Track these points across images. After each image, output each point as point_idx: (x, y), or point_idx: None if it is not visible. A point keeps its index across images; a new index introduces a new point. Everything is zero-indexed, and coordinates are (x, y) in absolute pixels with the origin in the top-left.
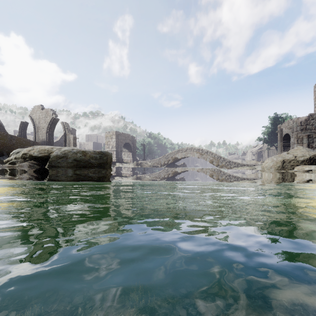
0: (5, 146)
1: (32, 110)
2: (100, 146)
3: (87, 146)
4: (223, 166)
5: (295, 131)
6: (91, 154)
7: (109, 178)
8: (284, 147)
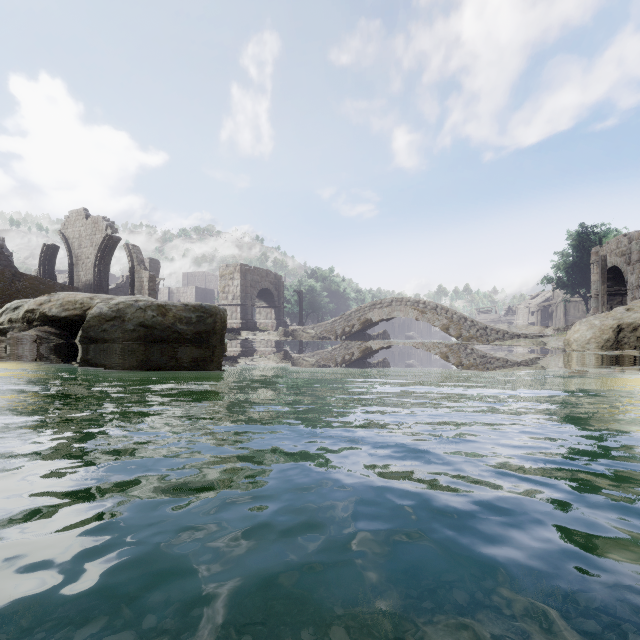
0: None
1: (65, 220)
2: (211, 297)
3: (183, 297)
4: (472, 337)
5: (634, 261)
6: (177, 312)
7: (221, 365)
8: (607, 297)
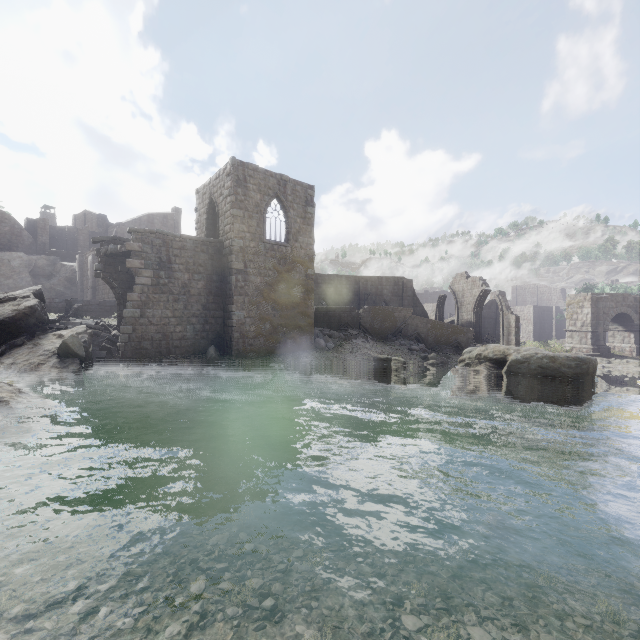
0: (442, 336)
1: (453, 280)
2: (547, 313)
3: (520, 315)
4: None
5: None
6: (562, 361)
7: (591, 395)
8: None
